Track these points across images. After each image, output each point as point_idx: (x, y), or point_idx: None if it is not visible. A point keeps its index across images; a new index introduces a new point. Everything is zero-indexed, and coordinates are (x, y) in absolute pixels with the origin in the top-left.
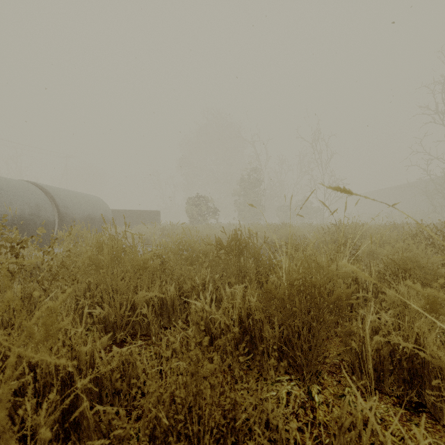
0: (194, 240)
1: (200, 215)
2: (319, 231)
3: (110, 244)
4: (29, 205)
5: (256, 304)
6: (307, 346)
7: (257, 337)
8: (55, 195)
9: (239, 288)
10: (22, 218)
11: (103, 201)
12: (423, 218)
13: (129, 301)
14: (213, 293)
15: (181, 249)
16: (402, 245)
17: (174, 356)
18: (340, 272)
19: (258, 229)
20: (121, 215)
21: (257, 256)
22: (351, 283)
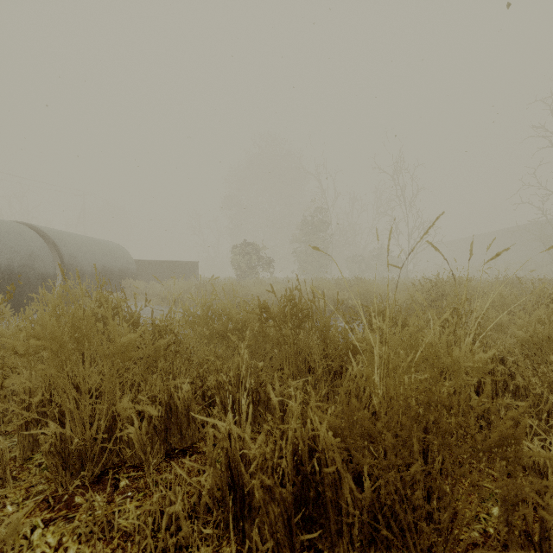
0: (230, 303)
1: (250, 268)
2: (408, 289)
3: (71, 315)
4: (20, 254)
5: (326, 437)
6: (431, 528)
7: (329, 499)
8: (58, 241)
9: (296, 384)
10: (10, 271)
11: (125, 249)
12: (535, 271)
13: (104, 414)
14: (254, 390)
15: (211, 317)
16: (544, 312)
17: (168, 536)
18: (496, 377)
19: (324, 286)
20: (148, 267)
21: (325, 330)
22: (481, 377)
